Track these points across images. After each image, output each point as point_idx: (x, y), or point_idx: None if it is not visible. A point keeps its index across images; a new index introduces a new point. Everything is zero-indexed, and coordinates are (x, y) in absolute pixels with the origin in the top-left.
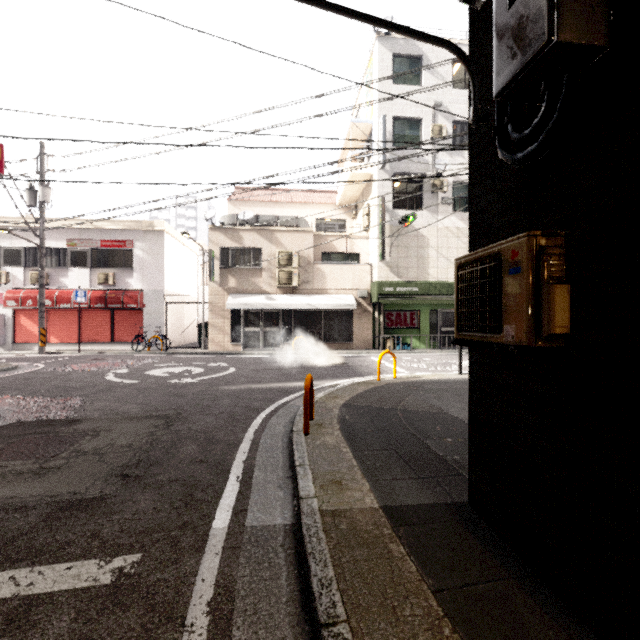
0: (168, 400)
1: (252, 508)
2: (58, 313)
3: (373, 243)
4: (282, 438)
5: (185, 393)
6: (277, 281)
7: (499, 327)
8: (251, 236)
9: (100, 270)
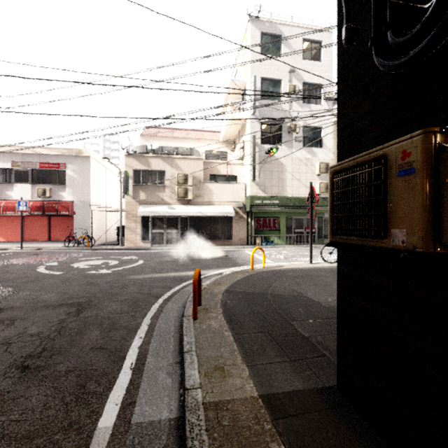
0: (84, 289)
1: (140, 400)
2: (5, 218)
3: (247, 168)
4: (175, 322)
5: (99, 282)
6: (176, 195)
7: (384, 231)
8: (157, 161)
9: (39, 185)
